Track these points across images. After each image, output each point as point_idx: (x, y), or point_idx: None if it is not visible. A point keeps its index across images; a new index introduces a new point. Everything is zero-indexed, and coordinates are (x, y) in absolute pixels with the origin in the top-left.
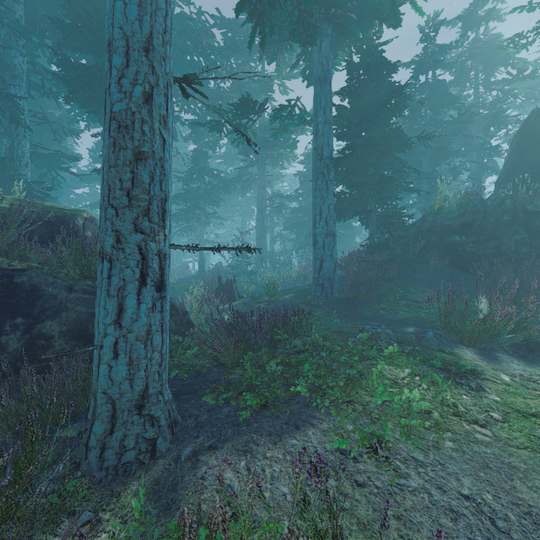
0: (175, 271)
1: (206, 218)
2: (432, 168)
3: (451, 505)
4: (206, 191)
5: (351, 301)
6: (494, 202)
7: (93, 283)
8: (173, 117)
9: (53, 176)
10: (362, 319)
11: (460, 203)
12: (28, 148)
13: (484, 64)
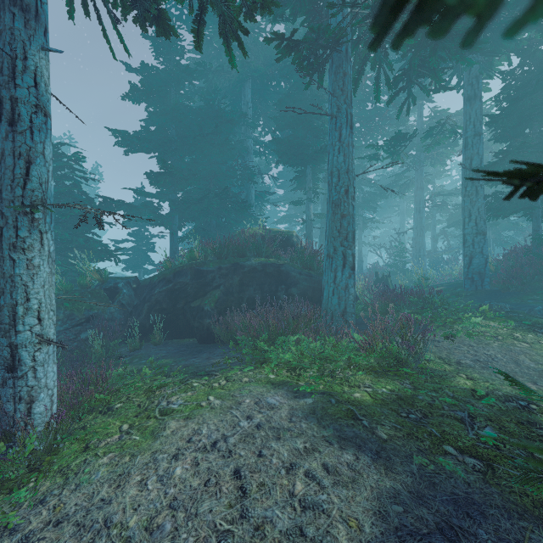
0: None
1: (364, 224)
2: None
3: (476, 354)
4: (364, 199)
5: (501, 293)
6: None
7: (308, 271)
8: None
9: (260, 206)
10: None
11: None
12: (253, 193)
13: None
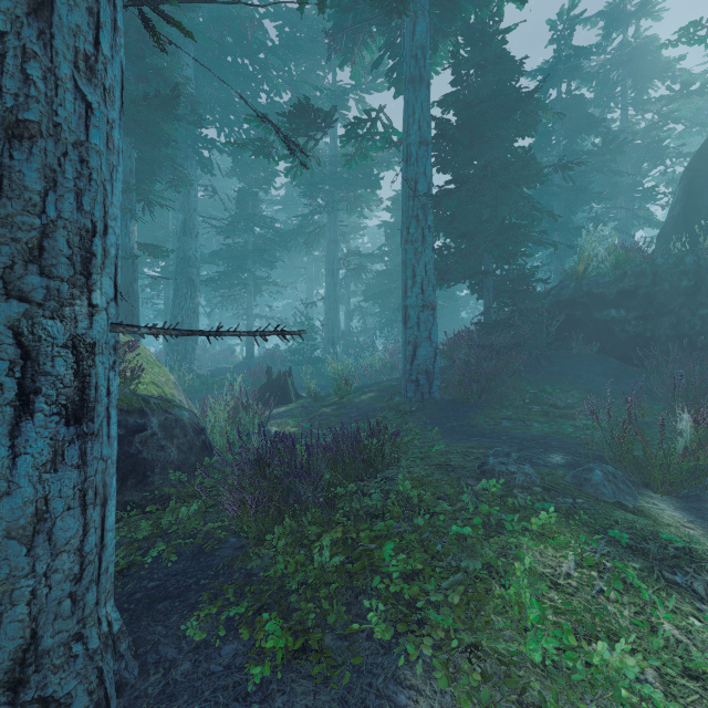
0: (215, 357)
1: (256, 285)
2: (566, 216)
3: None
4: (255, 246)
5: (459, 406)
6: (667, 259)
7: None
8: (206, 141)
9: None
10: (477, 436)
11: (616, 262)
12: None
13: (635, 76)
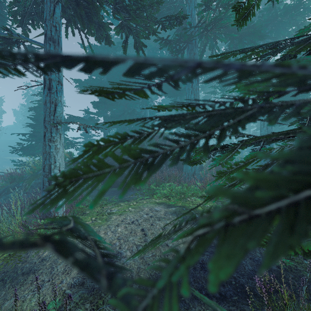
0: None
1: None
2: None
3: None
4: None
5: None
6: None
7: None
8: None
9: None
10: None
11: None
12: (148, 112)
13: None
